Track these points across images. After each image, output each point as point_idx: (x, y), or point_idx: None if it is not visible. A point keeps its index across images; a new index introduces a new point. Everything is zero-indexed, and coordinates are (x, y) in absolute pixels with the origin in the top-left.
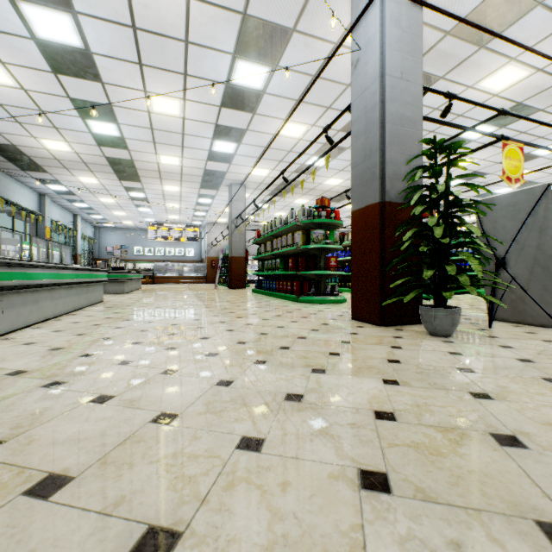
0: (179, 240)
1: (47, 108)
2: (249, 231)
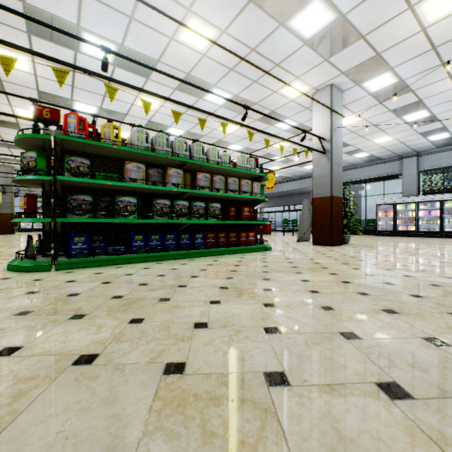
0: None
1: None
2: None
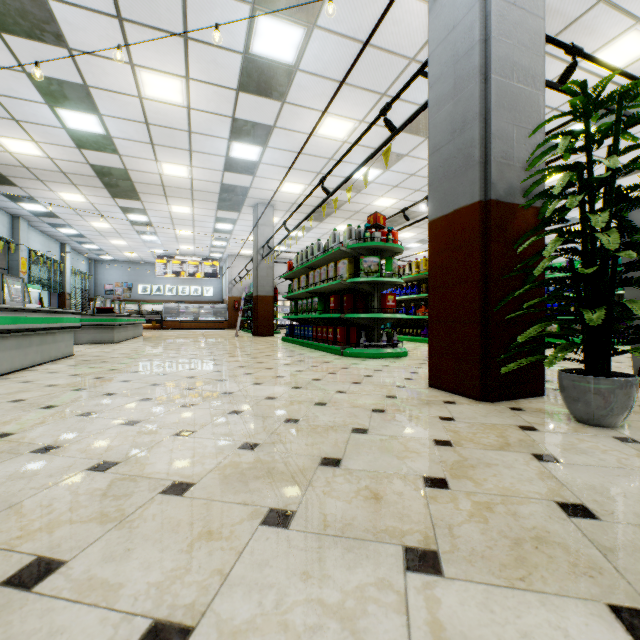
0: (195, 276)
1: None
2: (280, 266)
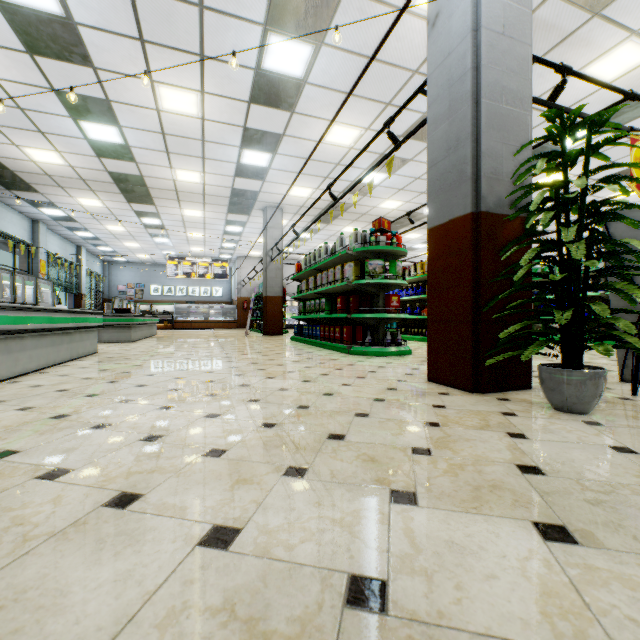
0: (205, 277)
1: (26, 104)
2: (288, 266)
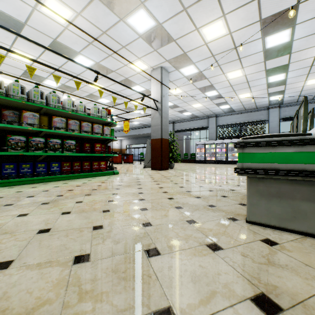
0: None
1: None
2: None
